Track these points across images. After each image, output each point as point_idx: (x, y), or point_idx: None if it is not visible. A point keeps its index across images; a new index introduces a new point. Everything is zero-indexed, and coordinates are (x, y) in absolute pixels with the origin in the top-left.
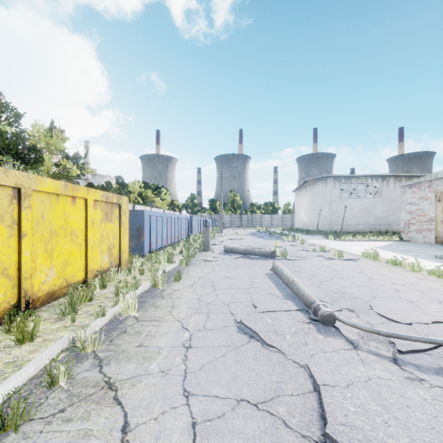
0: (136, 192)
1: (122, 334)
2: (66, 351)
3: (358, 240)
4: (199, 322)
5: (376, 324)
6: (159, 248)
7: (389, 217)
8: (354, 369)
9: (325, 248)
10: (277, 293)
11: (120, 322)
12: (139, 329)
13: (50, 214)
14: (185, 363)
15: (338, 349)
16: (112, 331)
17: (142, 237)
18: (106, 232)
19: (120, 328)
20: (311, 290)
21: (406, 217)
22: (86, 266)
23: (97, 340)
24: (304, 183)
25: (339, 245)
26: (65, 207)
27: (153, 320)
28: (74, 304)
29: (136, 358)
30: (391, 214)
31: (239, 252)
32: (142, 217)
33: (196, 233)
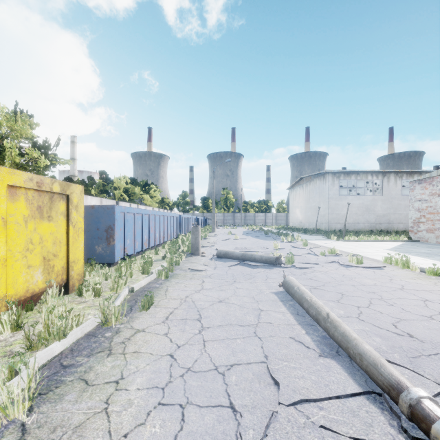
0: (122, 188)
1: None
2: None
3: (364, 240)
4: None
5: None
6: (138, 252)
7: (390, 215)
8: None
9: (335, 251)
10: (303, 336)
11: None
12: None
13: None
14: None
15: None
16: None
17: (113, 240)
18: (40, 235)
19: None
20: (354, 328)
21: (415, 215)
22: None
23: None
24: (300, 180)
25: (346, 246)
26: None
27: None
28: None
29: None
30: (392, 212)
31: (235, 258)
32: (112, 214)
33: (186, 233)
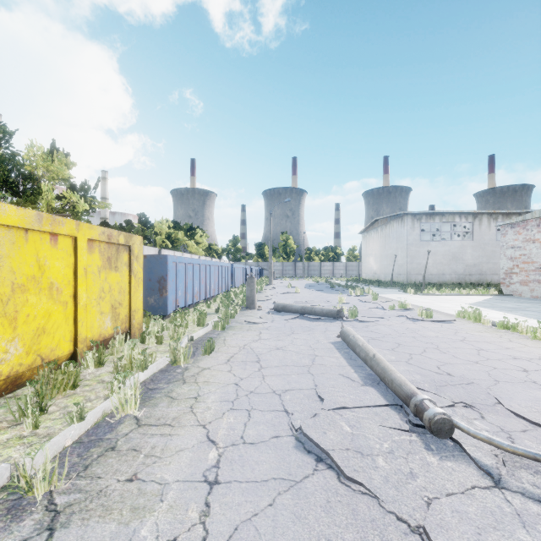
0: (164, 234)
1: (107, 453)
2: (3, 491)
3: (446, 294)
4: (235, 429)
5: (516, 432)
6: (189, 305)
7: (482, 264)
8: (513, 539)
9: (406, 305)
10: (351, 373)
11: (111, 427)
12: (137, 442)
13: (11, 259)
14: (205, 523)
15: (468, 487)
16: (92, 447)
17: (165, 291)
18: (109, 284)
19: (106, 440)
20: (399, 369)
21: (507, 265)
22: (75, 334)
23: (57, 472)
24: (374, 222)
25: (423, 301)
26: (39, 248)
27: (162, 425)
28: (42, 397)
29: (118, 510)
30: (484, 261)
31: (294, 311)
32: (164, 265)
33: (238, 285)
